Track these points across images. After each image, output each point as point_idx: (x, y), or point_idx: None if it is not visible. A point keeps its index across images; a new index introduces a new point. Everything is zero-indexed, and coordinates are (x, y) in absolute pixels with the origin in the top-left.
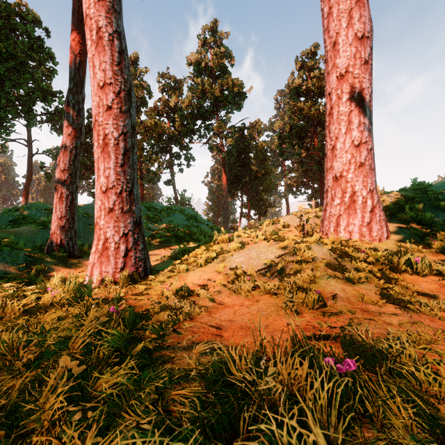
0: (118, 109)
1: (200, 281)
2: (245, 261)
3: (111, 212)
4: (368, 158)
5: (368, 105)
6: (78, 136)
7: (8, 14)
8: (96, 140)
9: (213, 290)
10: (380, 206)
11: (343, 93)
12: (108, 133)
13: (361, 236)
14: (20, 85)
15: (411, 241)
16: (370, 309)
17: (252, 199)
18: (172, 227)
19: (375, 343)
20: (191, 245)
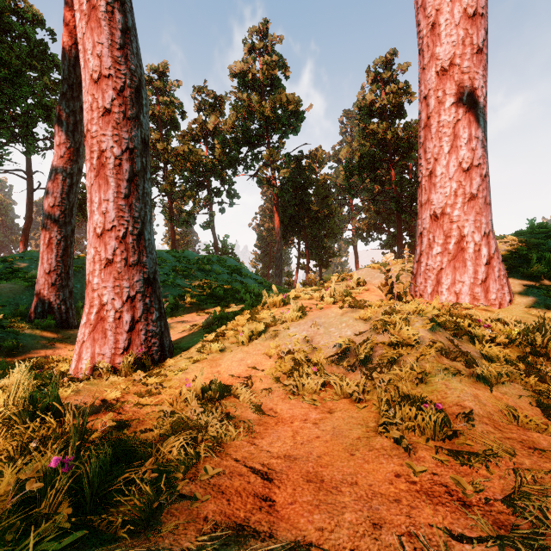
0: (121, 114)
1: (241, 368)
2: (308, 337)
3: (110, 265)
4: (482, 187)
5: (482, 112)
6: (75, 159)
7: (1, 11)
8: (89, 159)
9: (259, 387)
10: (499, 257)
11: (446, 95)
12: (105, 149)
13: (473, 299)
14: (16, 101)
15: (547, 307)
16: (538, 443)
17: (312, 247)
18: (208, 283)
19: None
20: (233, 307)
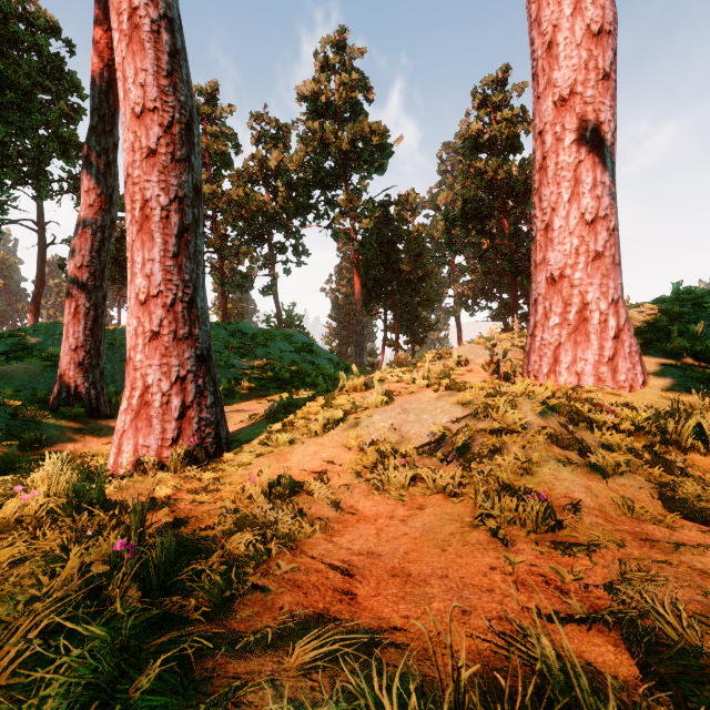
0: (168, 155)
1: (314, 463)
2: (396, 426)
3: (155, 339)
4: (610, 244)
5: (610, 151)
6: (107, 208)
7: (5, 17)
8: (130, 210)
9: (337, 483)
10: (631, 329)
11: (566, 131)
12: (149, 198)
13: (598, 380)
14: (25, 132)
15: (687, 390)
16: (652, 535)
17: (402, 318)
18: (270, 364)
19: (702, 637)
20: (302, 393)
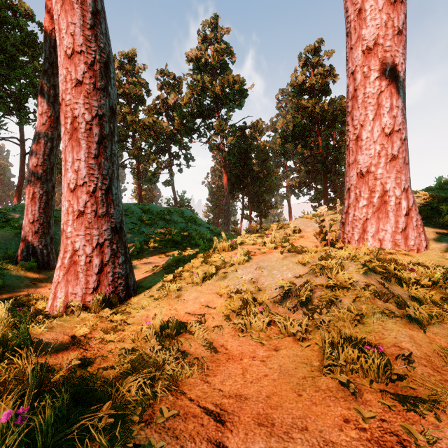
0: (91, 85)
1: (195, 306)
2: (254, 279)
3: (81, 216)
4: (402, 149)
5: (402, 85)
6: (55, 126)
7: None
8: (63, 124)
9: (211, 324)
10: (416, 209)
11: (371, 71)
12: (77, 115)
13: (394, 245)
14: (11, 81)
15: None
16: None
17: (254, 201)
18: (168, 231)
19: None
20: (189, 250)
